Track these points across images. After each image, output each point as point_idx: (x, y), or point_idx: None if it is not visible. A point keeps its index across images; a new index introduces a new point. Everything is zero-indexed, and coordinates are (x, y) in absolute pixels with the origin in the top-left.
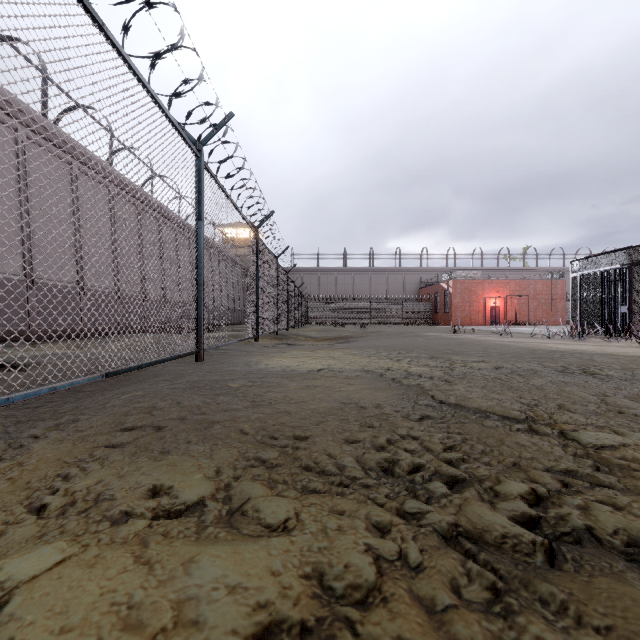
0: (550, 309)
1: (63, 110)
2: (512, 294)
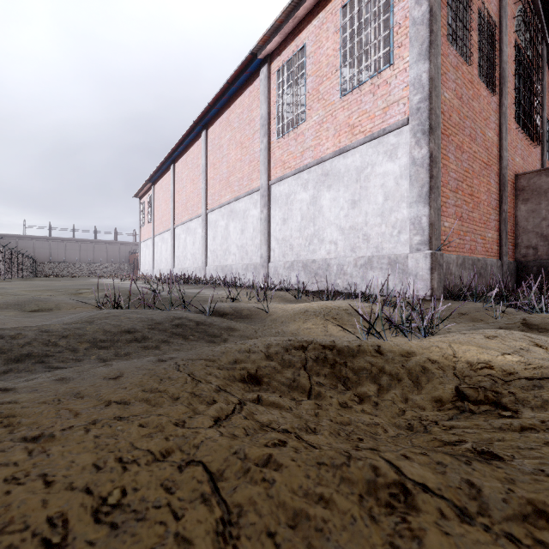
0: None
1: None
2: None
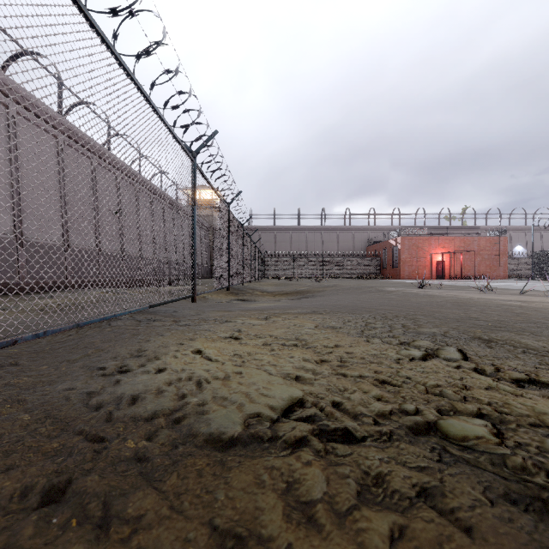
0: (493, 264)
1: (10, 56)
2: (457, 250)
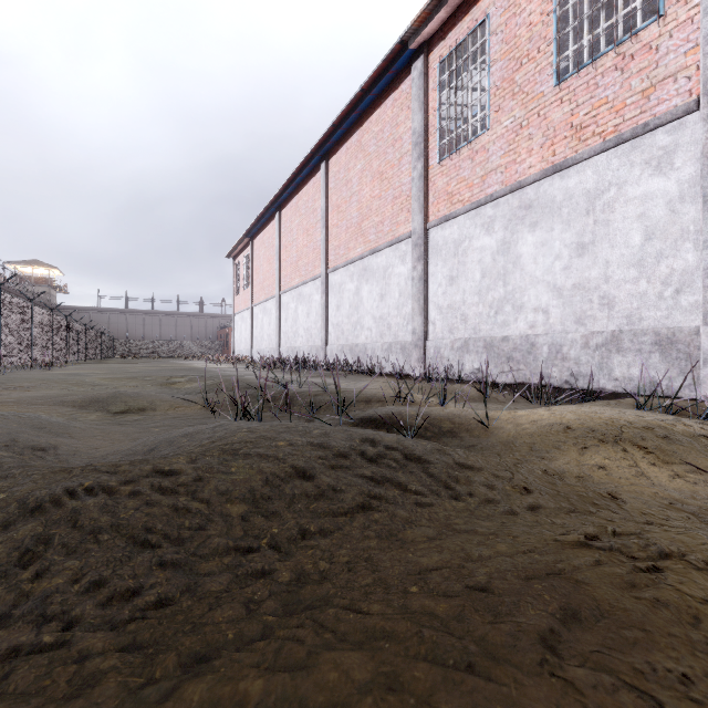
0: None
1: None
2: None
